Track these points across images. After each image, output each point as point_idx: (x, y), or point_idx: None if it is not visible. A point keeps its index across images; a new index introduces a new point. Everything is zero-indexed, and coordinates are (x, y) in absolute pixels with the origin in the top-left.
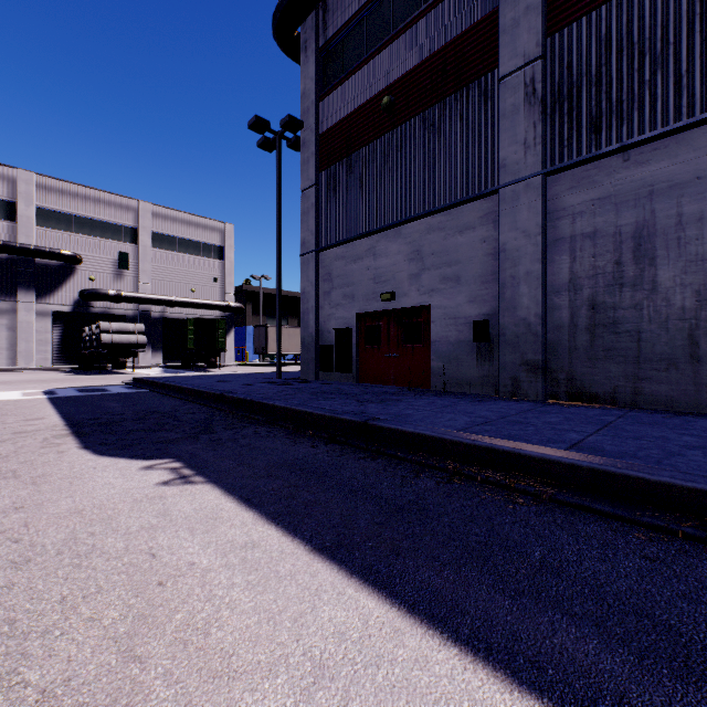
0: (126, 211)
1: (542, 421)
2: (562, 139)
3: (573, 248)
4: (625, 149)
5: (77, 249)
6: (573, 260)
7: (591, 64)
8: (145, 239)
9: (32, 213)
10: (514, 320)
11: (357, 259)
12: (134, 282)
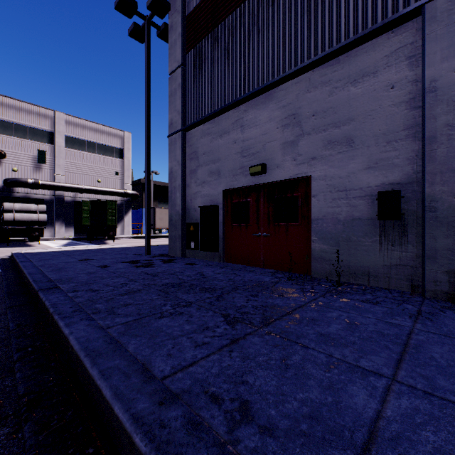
0: (44, 118)
1: None
2: None
3: None
4: None
5: (2, 146)
6: None
7: None
8: (59, 140)
9: None
10: (453, 188)
11: (223, 133)
12: (50, 173)
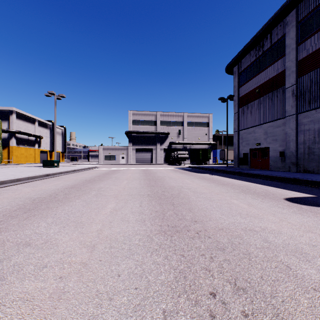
0: (180, 117)
1: (277, 173)
2: (301, 105)
3: (304, 133)
4: (315, 109)
5: (168, 130)
6: (304, 136)
7: (308, 86)
8: (185, 124)
9: (159, 123)
10: (289, 151)
11: (249, 133)
12: (182, 138)
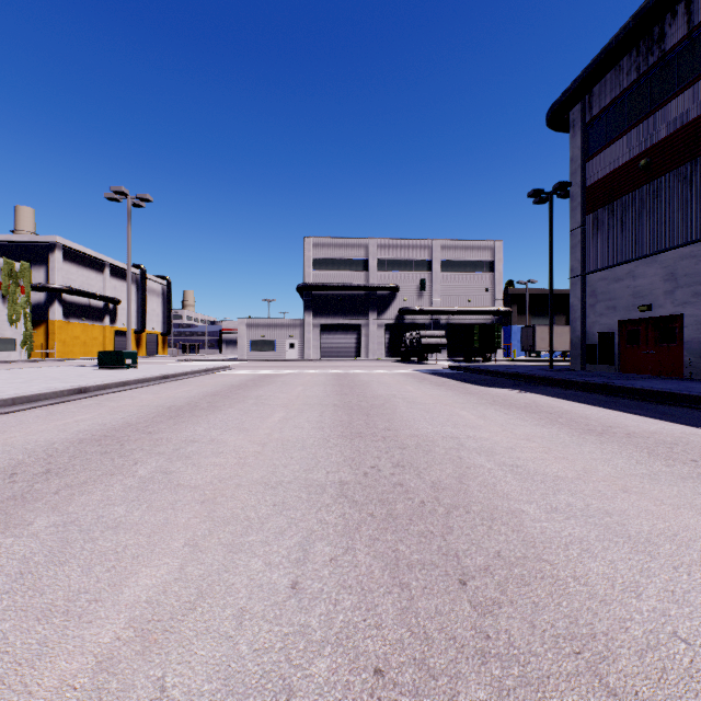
0: (424, 249)
1: None
2: None
3: None
4: None
5: (397, 281)
6: None
7: None
8: (436, 267)
9: (375, 264)
10: None
11: (618, 280)
12: (429, 299)
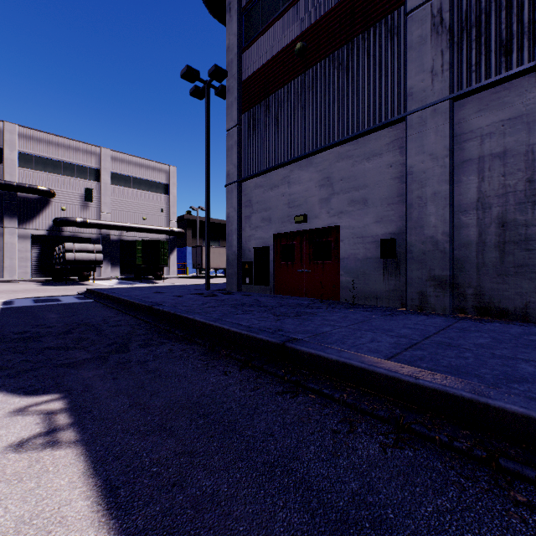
0: (91, 156)
1: (472, 343)
2: (470, 65)
3: (482, 168)
4: None
5: (52, 185)
6: (482, 179)
7: None
8: (106, 177)
9: (15, 157)
10: (421, 238)
11: (273, 186)
12: (97, 211)
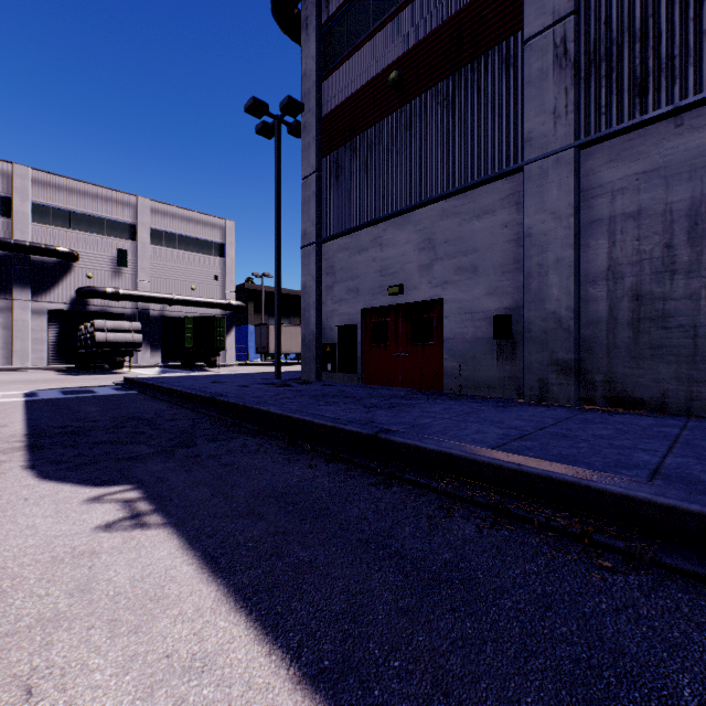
0: (124, 207)
1: (592, 434)
2: (599, 106)
3: (613, 230)
4: (678, 112)
5: (74, 245)
6: (613, 244)
7: (635, 17)
8: (144, 235)
9: (28, 209)
10: (541, 314)
11: (362, 250)
12: (132, 279)
